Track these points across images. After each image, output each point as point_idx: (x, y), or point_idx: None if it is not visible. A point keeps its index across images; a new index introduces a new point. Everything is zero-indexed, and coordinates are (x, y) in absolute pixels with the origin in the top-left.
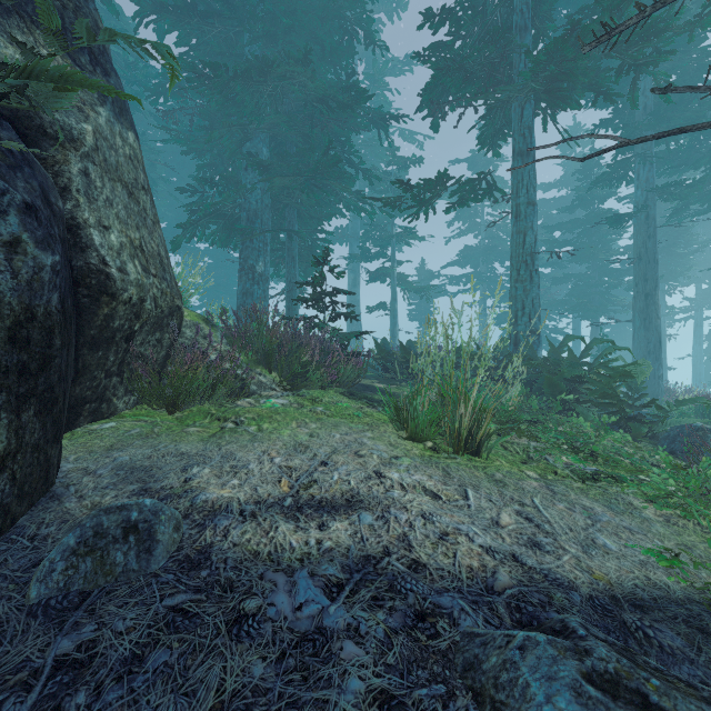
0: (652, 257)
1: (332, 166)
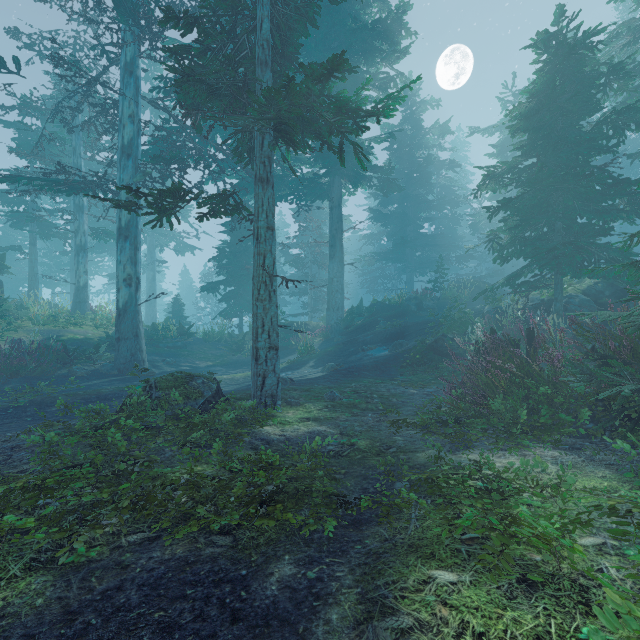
0: None
1: None
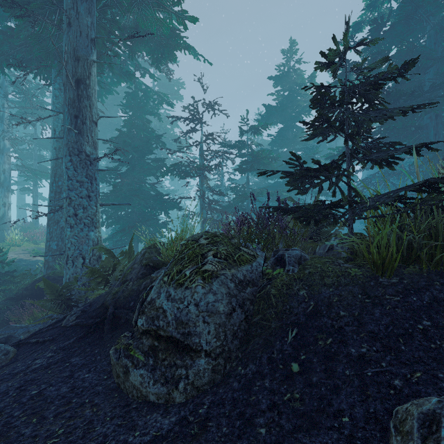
0: None
1: None
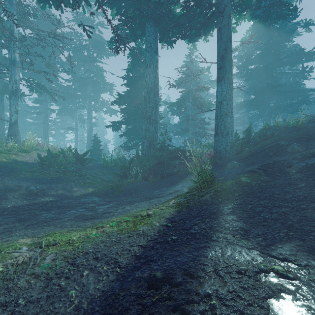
0: (47, 123)
1: None
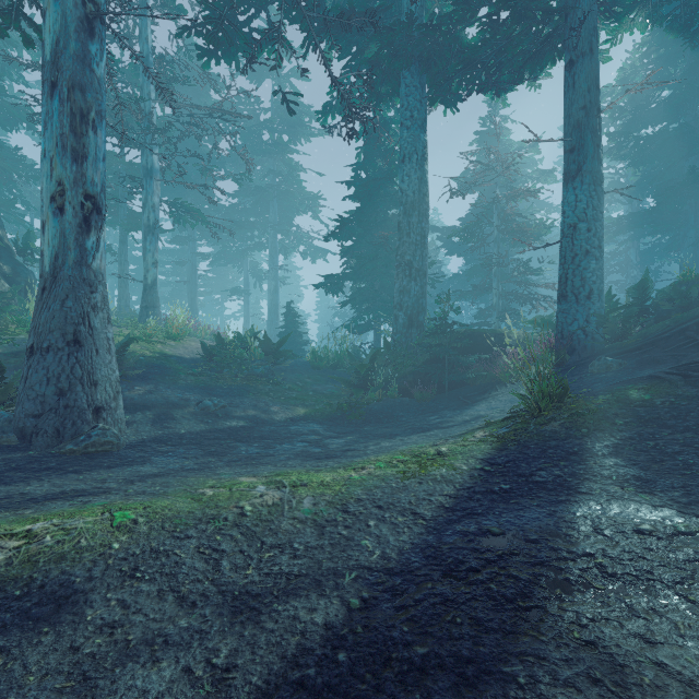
0: (195, 282)
1: (10, 205)
